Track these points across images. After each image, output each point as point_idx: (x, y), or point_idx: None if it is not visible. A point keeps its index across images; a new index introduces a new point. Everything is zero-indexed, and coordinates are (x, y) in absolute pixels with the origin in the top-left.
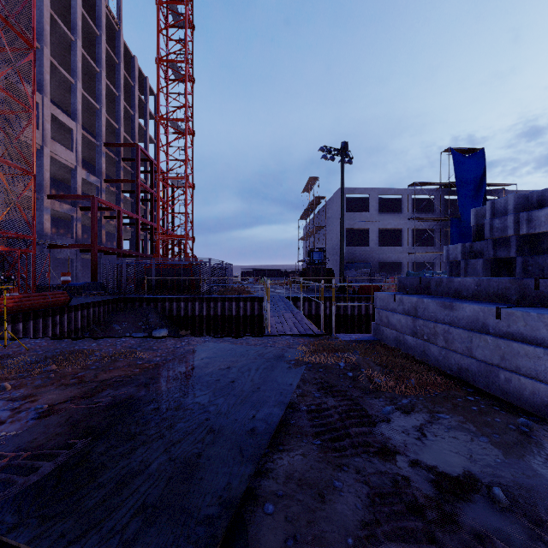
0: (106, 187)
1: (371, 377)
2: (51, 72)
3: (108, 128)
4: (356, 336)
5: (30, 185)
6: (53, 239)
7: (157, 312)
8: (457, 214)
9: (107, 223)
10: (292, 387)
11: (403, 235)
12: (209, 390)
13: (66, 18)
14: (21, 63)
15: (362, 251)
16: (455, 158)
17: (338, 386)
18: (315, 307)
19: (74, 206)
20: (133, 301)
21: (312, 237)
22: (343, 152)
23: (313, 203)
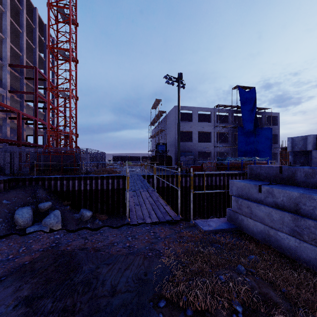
0: (11, 97)
1: None
2: None
3: (13, 55)
4: (213, 222)
5: None
6: None
7: (44, 189)
8: (241, 124)
9: (12, 122)
10: None
11: (211, 136)
12: None
13: None
14: None
15: (188, 145)
16: (240, 92)
17: None
18: (162, 182)
19: None
20: (24, 181)
21: (157, 136)
22: (179, 80)
23: (158, 115)
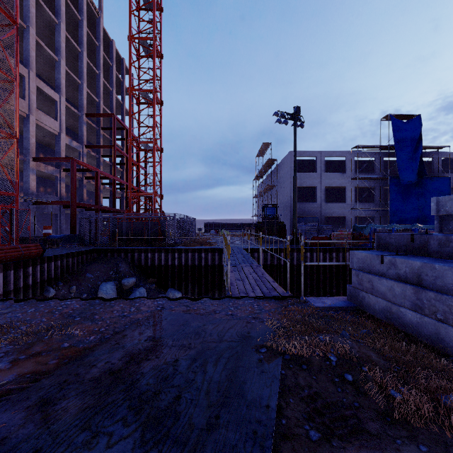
0: (87, 152)
1: (382, 384)
2: (38, 50)
3: (89, 102)
4: (329, 300)
5: (13, 147)
6: (38, 196)
7: (126, 262)
8: (395, 174)
9: (88, 183)
10: (270, 415)
11: (347, 193)
12: (137, 421)
13: (52, 5)
14: (4, 37)
15: (310, 206)
16: (394, 124)
17: (337, 403)
18: (270, 258)
19: (58, 168)
20: (105, 252)
21: (264, 195)
22: (296, 116)
23: (266, 165)
